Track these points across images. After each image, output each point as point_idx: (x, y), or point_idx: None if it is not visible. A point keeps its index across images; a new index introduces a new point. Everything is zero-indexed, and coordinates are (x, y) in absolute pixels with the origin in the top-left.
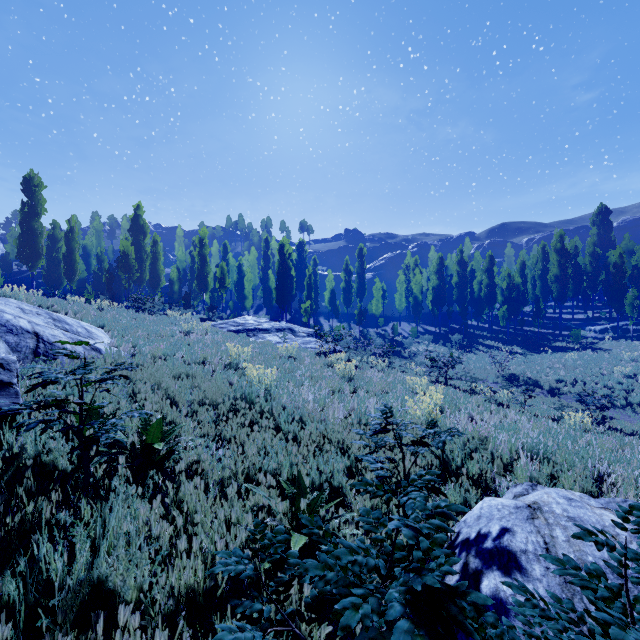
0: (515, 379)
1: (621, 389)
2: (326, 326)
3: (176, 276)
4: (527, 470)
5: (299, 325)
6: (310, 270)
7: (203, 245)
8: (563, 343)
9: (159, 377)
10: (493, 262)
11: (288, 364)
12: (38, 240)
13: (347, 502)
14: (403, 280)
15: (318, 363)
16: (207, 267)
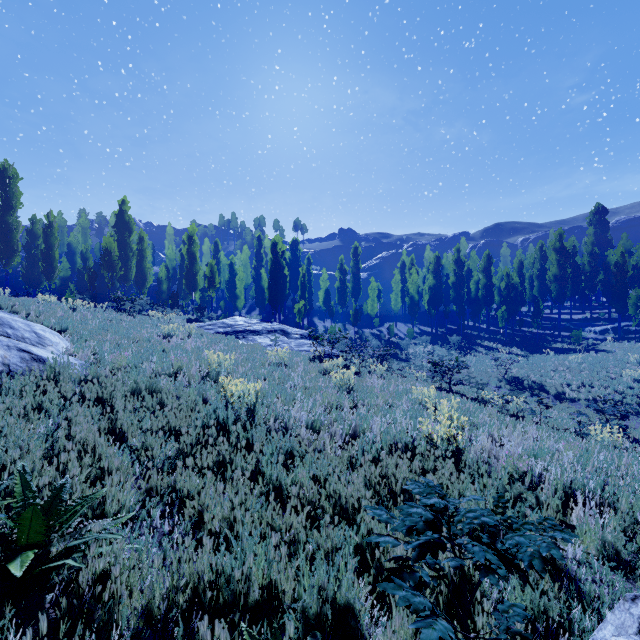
0: (519, 383)
1: (633, 394)
2: (320, 327)
3: (164, 275)
4: (597, 531)
5: (293, 326)
6: (304, 269)
7: (192, 242)
8: (563, 344)
9: (112, 396)
10: (491, 261)
11: (278, 372)
12: (13, 235)
13: None
14: (399, 280)
15: (312, 370)
16: (196, 265)
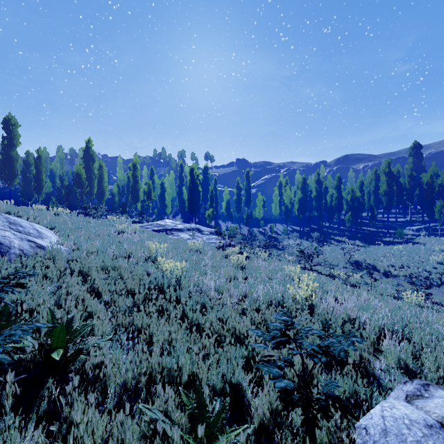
0: (359, 265)
1: (436, 272)
2: (223, 226)
3: (116, 191)
4: (396, 352)
5: (204, 226)
6: (212, 187)
7: (135, 169)
8: (390, 238)
9: (89, 270)
10: (341, 181)
11: (195, 256)
12: (14, 164)
13: (247, 405)
14: (277, 194)
15: (218, 255)
16: (138, 184)
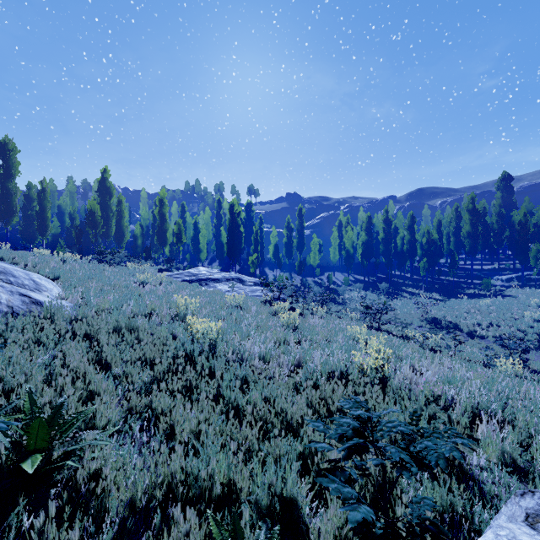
0: (437, 323)
1: (533, 332)
2: (270, 275)
3: (139, 232)
4: (497, 443)
5: (247, 275)
6: (257, 227)
7: (162, 205)
8: (475, 290)
9: (98, 332)
10: (414, 220)
11: (235, 314)
12: (12, 199)
13: (303, 530)
14: (337, 236)
15: (264, 312)
16: (166, 224)
